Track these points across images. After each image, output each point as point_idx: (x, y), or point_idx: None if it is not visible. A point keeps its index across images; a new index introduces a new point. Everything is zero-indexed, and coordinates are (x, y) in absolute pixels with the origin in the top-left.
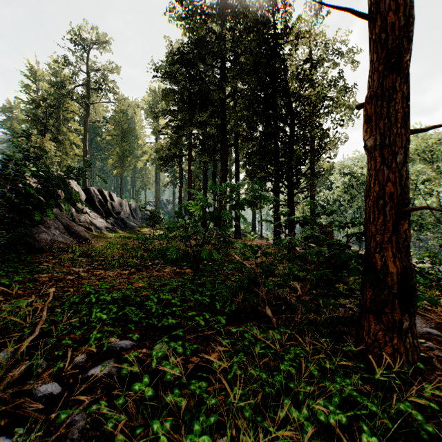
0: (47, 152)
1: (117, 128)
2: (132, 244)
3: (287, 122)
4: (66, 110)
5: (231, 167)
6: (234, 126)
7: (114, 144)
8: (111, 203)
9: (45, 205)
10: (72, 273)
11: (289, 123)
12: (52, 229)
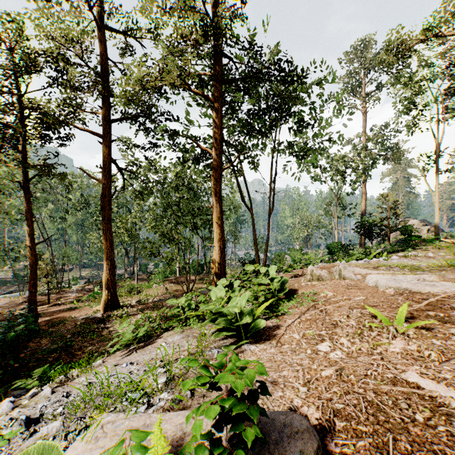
0: None
1: None
2: None
3: None
4: None
5: None
6: None
7: None
8: None
9: None
10: None
11: None
12: None
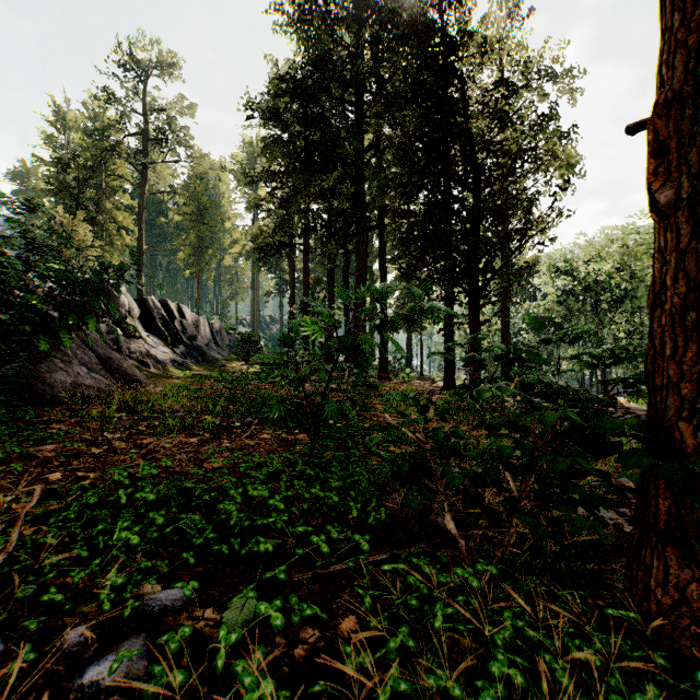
0: (61, 235)
1: (192, 202)
2: (212, 389)
3: (469, 185)
4: (111, 174)
5: (373, 264)
6: (379, 193)
7: (186, 228)
8: (181, 322)
9: (55, 324)
10: (100, 442)
11: (471, 187)
12: (75, 365)
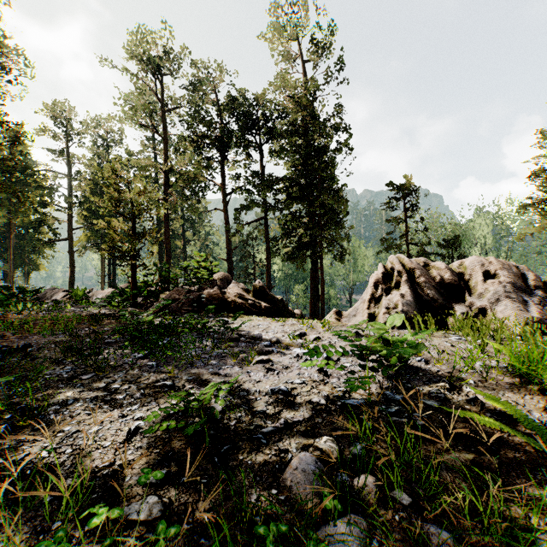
0: None
1: None
2: None
3: None
4: None
5: None
6: None
7: None
8: None
9: None
10: None
11: None
12: None
